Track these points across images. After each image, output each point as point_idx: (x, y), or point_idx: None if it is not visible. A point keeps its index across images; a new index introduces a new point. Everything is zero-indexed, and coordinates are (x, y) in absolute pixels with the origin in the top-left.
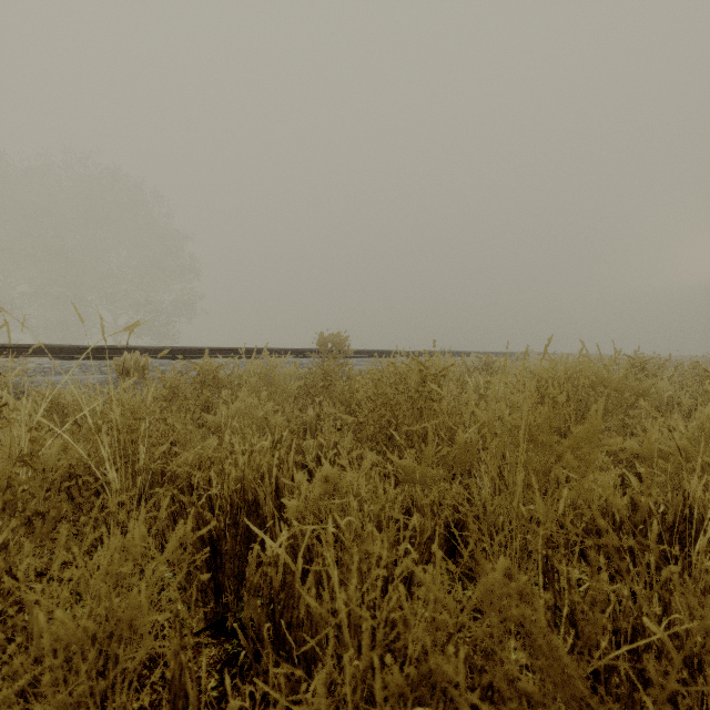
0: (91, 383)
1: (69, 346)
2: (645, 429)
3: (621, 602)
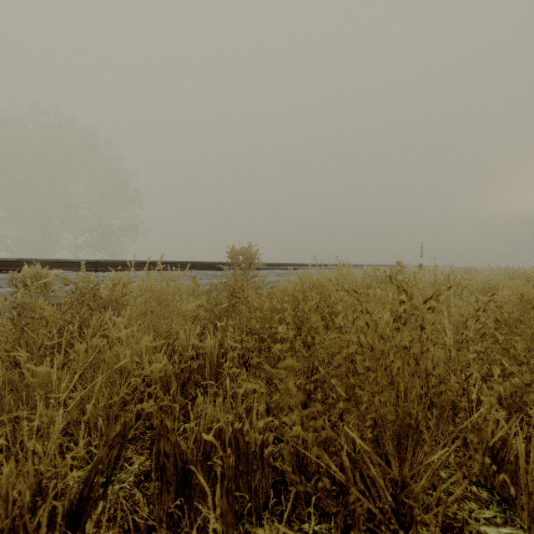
0: None
1: None
2: None
3: None
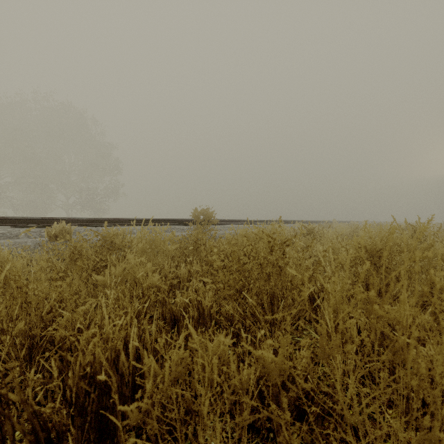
0: (27, 245)
1: (20, 218)
2: None
3: None
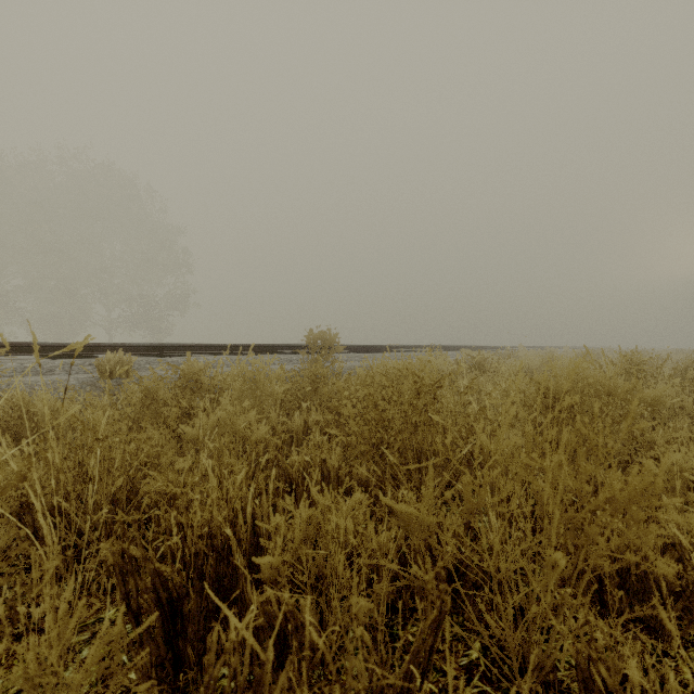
0: (71, 384)
1: (53, 344)
2: (654, 441)
3: (666, 687)
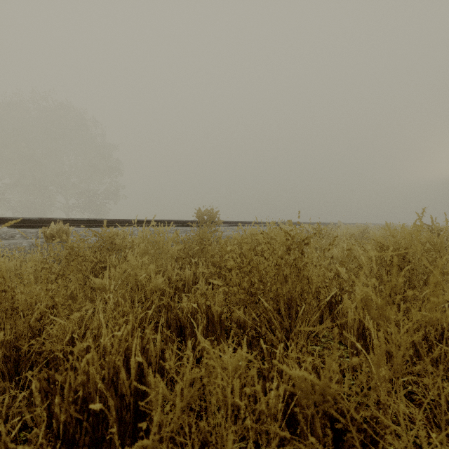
0: (23, 246)
1: (16, 218)
2: None
3: None
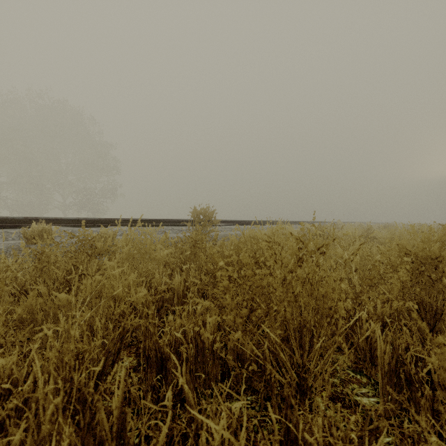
0: None
1: None
2: None
3: None
